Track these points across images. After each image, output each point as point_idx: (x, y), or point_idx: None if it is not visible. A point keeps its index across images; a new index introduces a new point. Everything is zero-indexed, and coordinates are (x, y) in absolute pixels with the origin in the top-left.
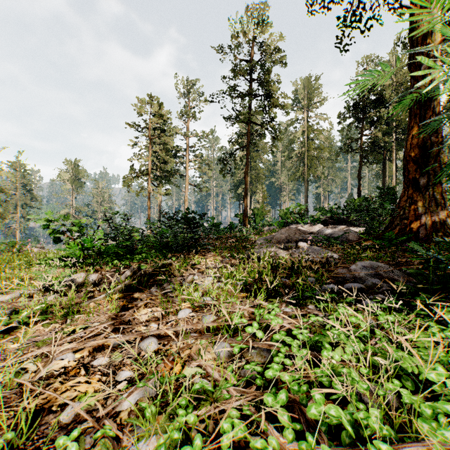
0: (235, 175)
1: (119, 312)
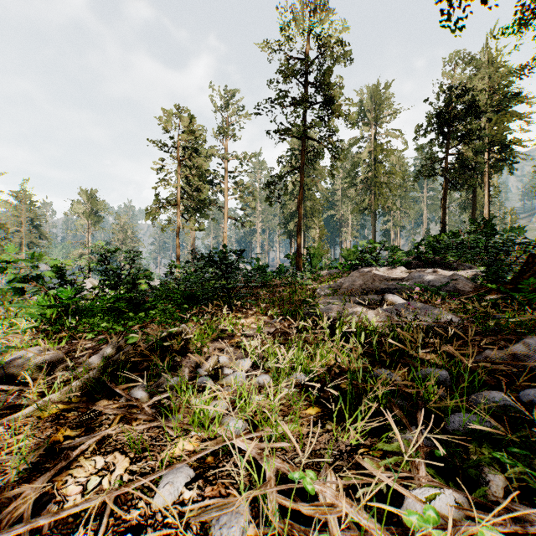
0: (286, 207)
1: (36, 464)
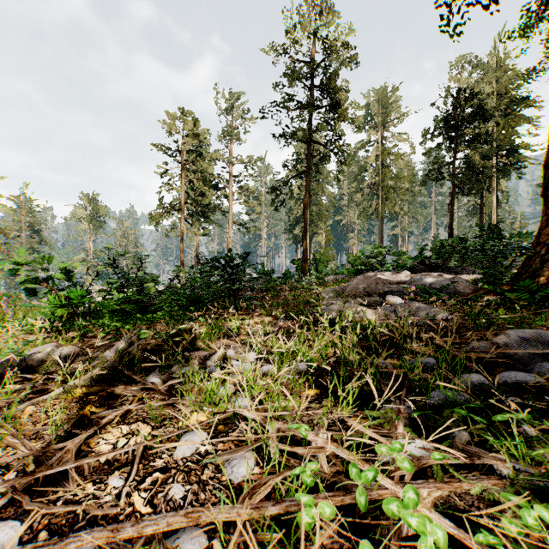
0: (292, 211)
1: (69, 432)
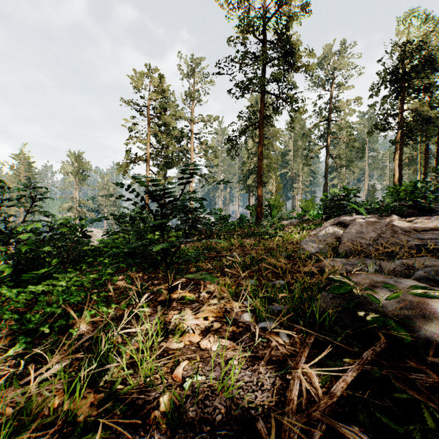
0: (245, 165)
1: None
